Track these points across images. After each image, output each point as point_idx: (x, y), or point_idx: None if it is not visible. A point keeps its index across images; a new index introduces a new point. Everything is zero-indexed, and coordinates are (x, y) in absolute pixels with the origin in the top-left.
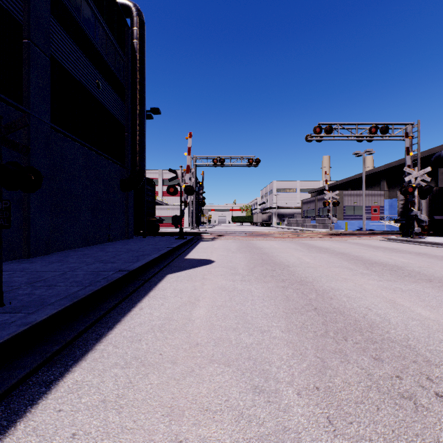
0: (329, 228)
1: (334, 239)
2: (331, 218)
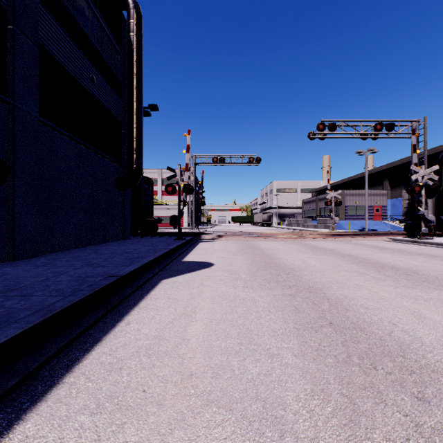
0: (330, 228)
1: (338, 239)
2: (333, 218)
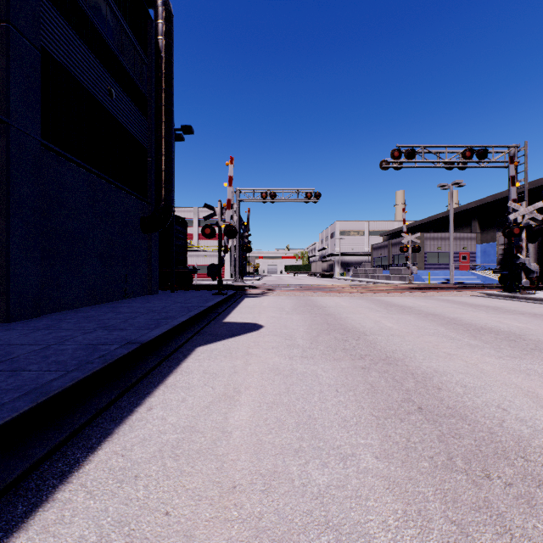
0: (406, 280)
1: (417, 294)
2: (410, 267)
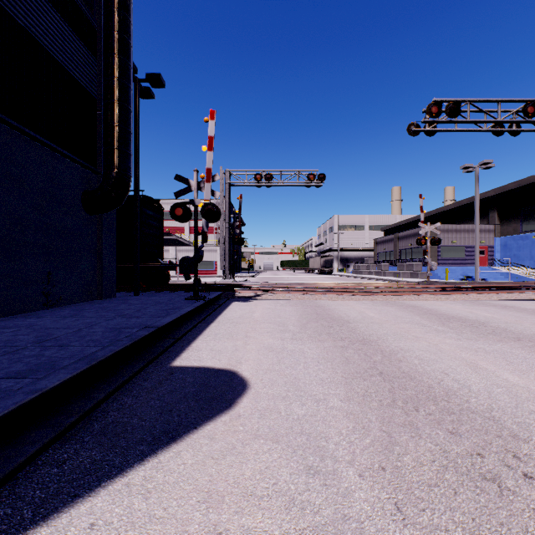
0: (419, 277)
1: (457, 297)
2: (429, 262)
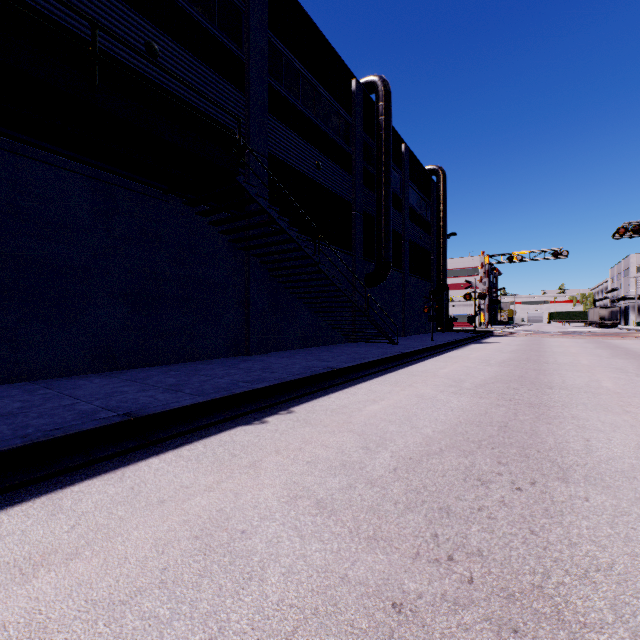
0: None
1: None
2: None
